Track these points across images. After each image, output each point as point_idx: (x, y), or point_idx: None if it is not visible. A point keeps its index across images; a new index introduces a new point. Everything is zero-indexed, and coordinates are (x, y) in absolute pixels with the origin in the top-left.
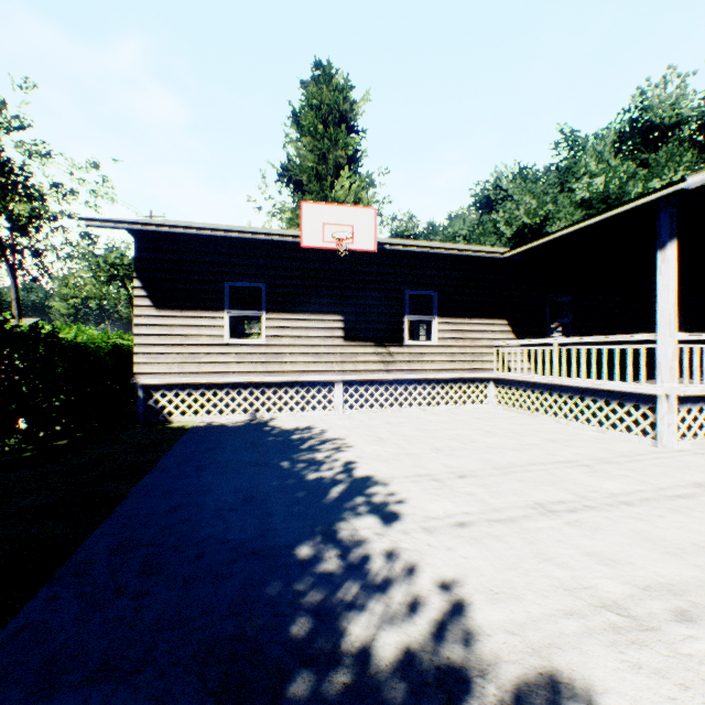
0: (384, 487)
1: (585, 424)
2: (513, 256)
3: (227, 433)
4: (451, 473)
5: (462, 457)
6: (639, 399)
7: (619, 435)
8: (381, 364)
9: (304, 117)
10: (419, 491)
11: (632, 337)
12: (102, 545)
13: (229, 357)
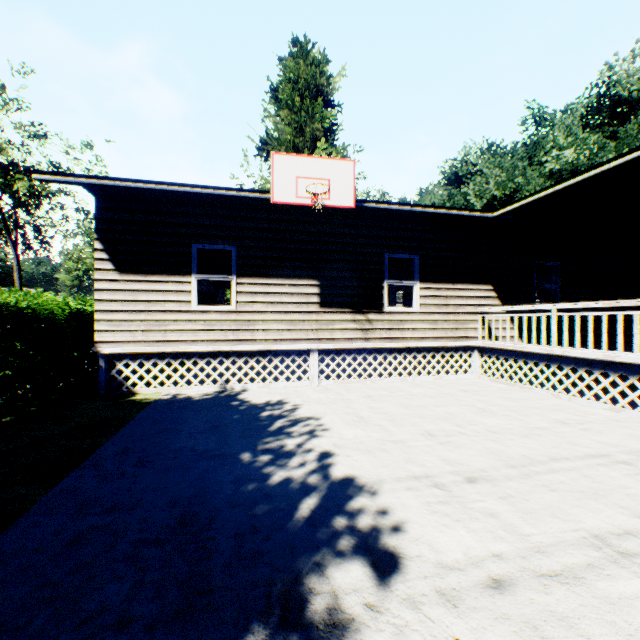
0: (372, 499)
1: (593, 401)
2: (503, 215)
3: (190, 409)
4: (455, 473)
5: (462, 447)
6: None
7: None
8: (359, 331)
9: (282, 91)
10: (419, 508)
11: None
12: None
13: (197, 324)
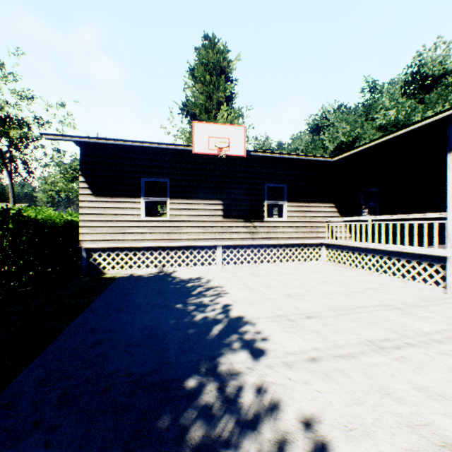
0: (252, 326)
1: (392, 276)
2: (339, 159)
3: (142, 282)
4: (300, 314)
5: (307, 301)
6: (433, 259)
7: (417, 285)
8: (248, 234)
9: (197, 71)
10: (278, 330)
11: (428, 215)
12: (33, 377)
13: (145, 229)
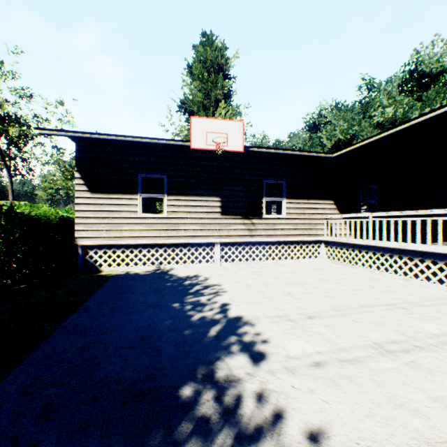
0: (252, 327)
1: (393, 274)
2: (339, 155)
3: (138, 280)
4: (302, 314)
5: (308, 300)
6: (436, 257)
7: (420, 283)
8: (247, 231)
9: (195, 68)
10: (279, 331)
11: (431, 212)
12: (17, 384)
13: (141, 226)
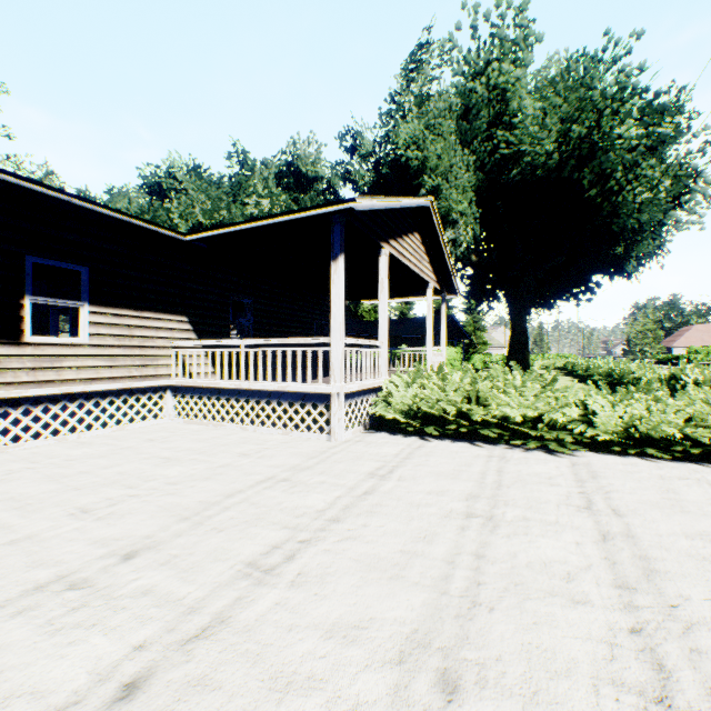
0: None
1: (272, 428)
2: (198, 241)
3: None
4: (110, 555)
5: (130, 515)
6: (318, 398)
7: (302, 435)
8: None
9: None
10: (32, 638)
11: (313, 340)
12: None
13: None
